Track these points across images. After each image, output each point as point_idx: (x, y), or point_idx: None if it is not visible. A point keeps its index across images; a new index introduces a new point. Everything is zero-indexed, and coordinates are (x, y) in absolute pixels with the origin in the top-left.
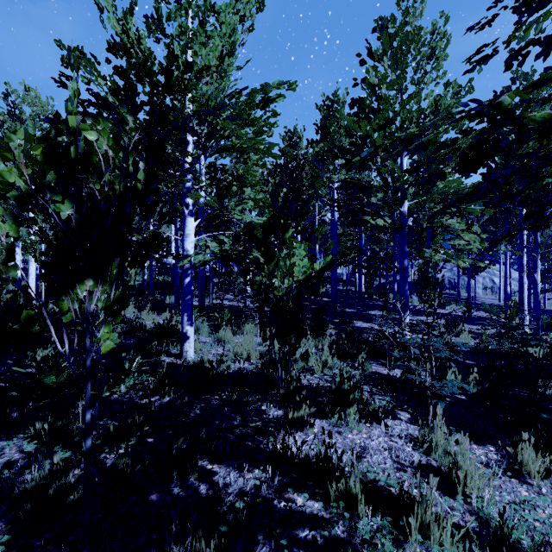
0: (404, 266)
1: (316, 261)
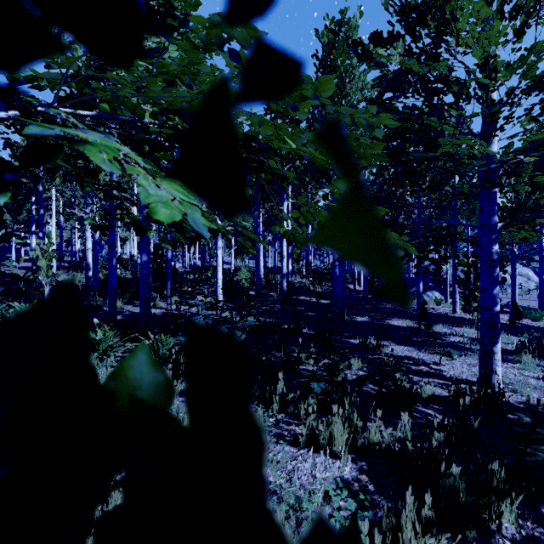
0: (494, 253)
1: (308, 255)
